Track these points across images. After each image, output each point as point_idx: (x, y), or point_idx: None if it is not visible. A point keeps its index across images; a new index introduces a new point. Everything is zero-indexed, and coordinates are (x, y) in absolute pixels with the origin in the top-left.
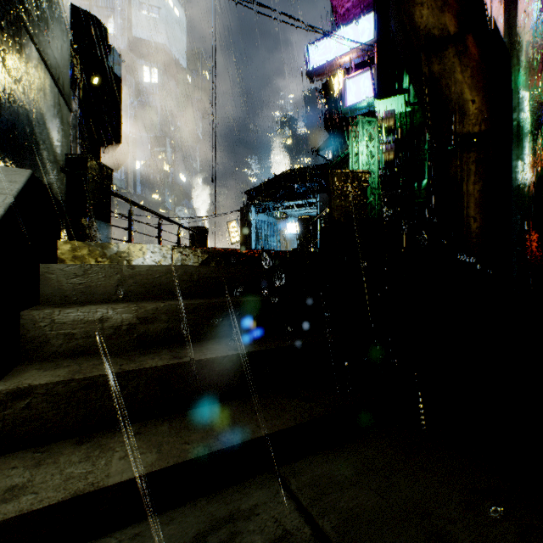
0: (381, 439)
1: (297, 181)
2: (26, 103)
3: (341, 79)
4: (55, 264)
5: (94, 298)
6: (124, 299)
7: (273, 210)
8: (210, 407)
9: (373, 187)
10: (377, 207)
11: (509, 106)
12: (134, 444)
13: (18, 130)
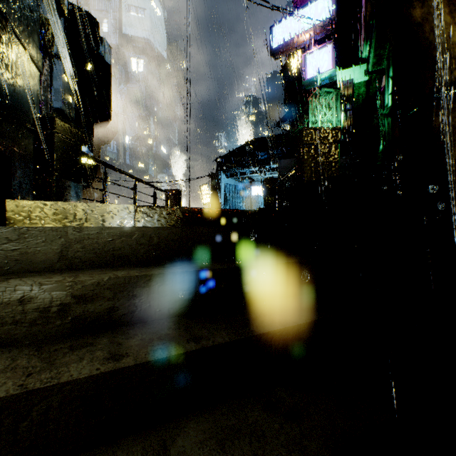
0: None
1: (261, 149)
2: None
3: (299, 60)
4: None
5: (31, 266)
6: (69, 267)
7: (240, 175)
8: (159, 430)
9: None
10: None
11: None
12: None
13: None
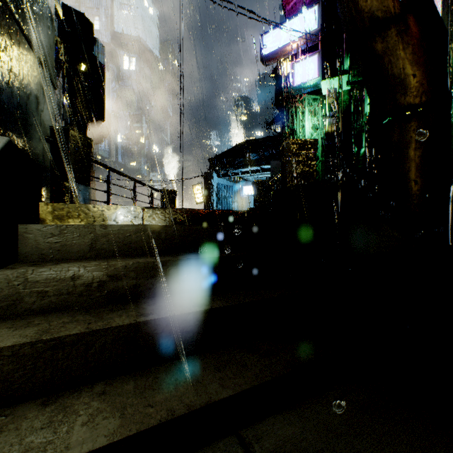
0: (341, 397)
1: (252, 151)
2: (11, 79)
3: (289, 64)
4: (33, 224)
5: (69, 255)
6: (97, 256)
7: (231, 175)
8: (175, 363)
9: (317, 155)
10: (320, 172)
11: (448, 79)
12: (98, 406)
13: (2, 102)
